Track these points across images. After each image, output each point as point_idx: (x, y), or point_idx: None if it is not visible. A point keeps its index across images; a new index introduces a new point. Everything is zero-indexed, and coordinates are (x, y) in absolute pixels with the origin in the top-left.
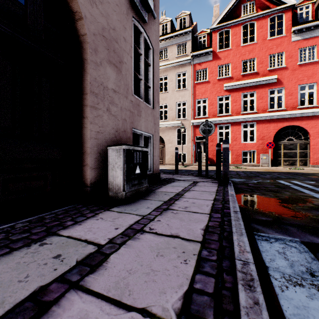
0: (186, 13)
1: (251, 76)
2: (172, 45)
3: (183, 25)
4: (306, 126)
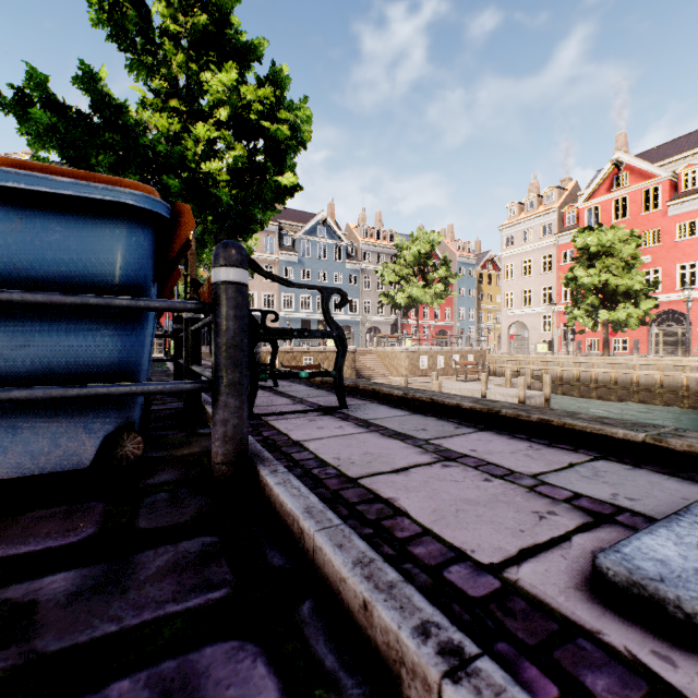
0: (25, 157)
1: None
2: None
3: None
4: (161, 320)
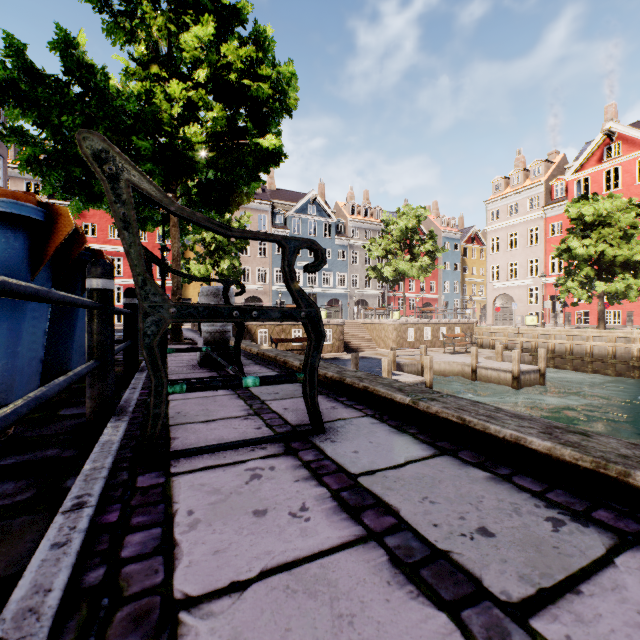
0: None
1: (119, 242)
2: (18, 178)
3: None
4: None
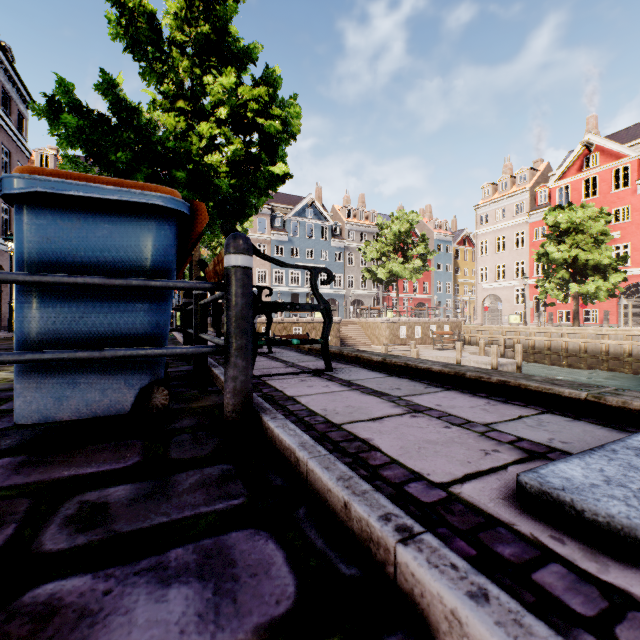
0: (51, 152)
1: None
2: None
3: (46, 163)
4: None
